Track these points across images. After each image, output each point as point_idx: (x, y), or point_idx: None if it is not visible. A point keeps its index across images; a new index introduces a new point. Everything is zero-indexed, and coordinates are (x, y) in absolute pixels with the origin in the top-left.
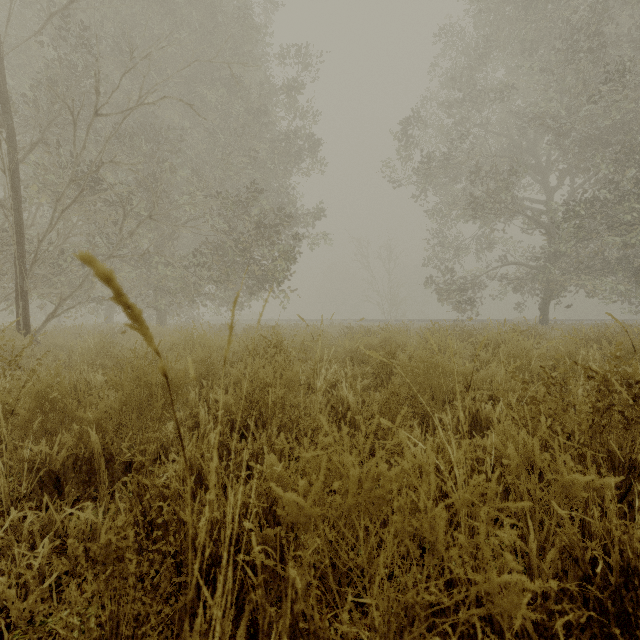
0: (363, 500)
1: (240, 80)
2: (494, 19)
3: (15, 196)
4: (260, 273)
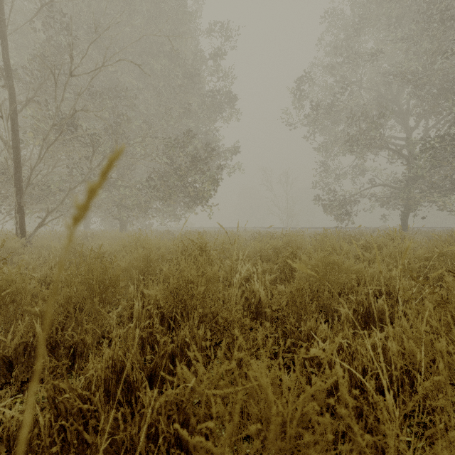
0: (288, 449)
1: (178, 53)
2: (367, 2)
3: (15, 137)
4: (193, 193)
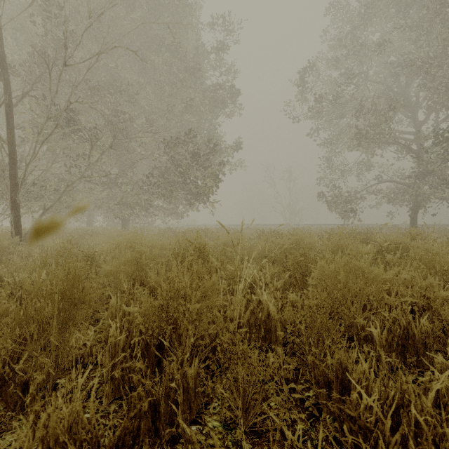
0: None
1: (180, 47)
2: None
3: (10, 132)
4: (194, 190)
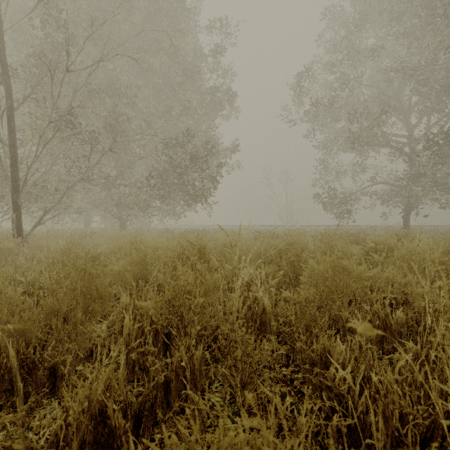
0: None
1: (178, 50)
2: None
3: (11, 135)
4: (192, 191)
